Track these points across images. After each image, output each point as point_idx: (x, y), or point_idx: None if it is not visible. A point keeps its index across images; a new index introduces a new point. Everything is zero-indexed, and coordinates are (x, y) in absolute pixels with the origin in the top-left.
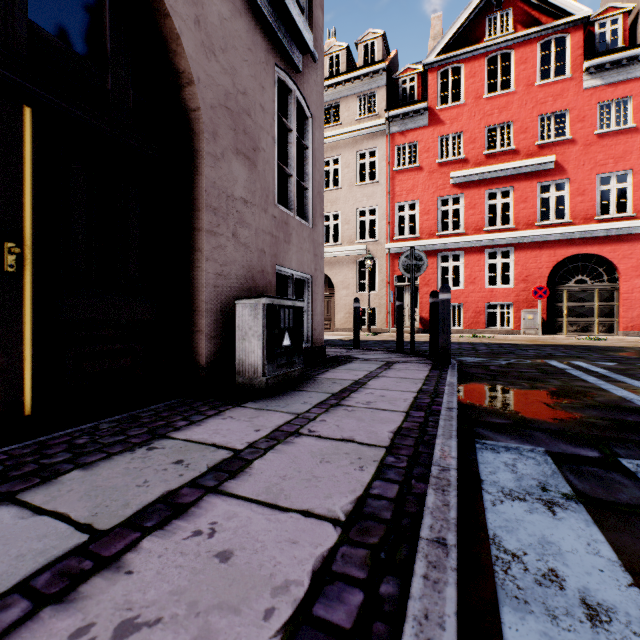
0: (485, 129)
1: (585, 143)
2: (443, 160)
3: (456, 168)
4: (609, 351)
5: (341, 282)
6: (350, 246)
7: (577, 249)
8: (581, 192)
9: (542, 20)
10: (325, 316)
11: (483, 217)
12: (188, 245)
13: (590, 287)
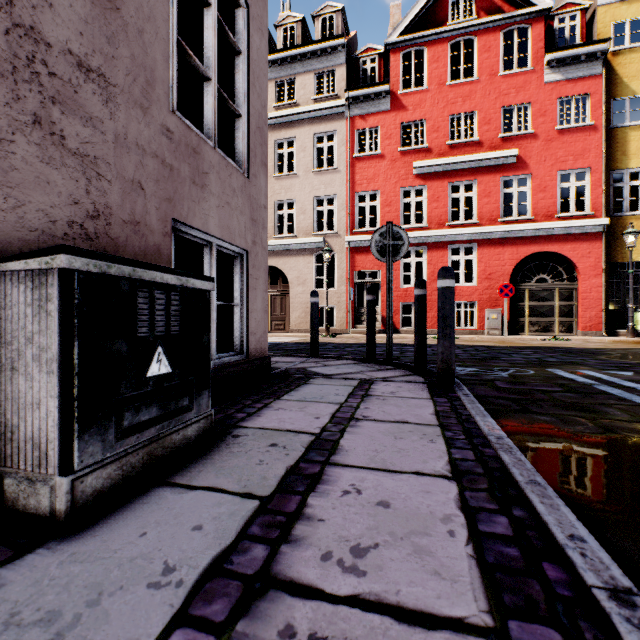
0: (448, 118)
1: (546, 138)
2: (406, 148)
3: (419, 158)
4: (595, 354)
5: (296, 278)
6: (306, 238)
7: (539, 247)
8: (543, 188)
9: (505, 9)
10: (279, 315)
11: (447, 211)
12: None
13: (551, 286)
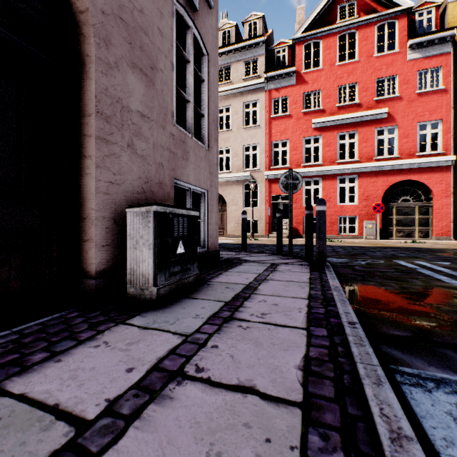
0: (337, 88)
1: (409, 100)
2: (307, 110)
3: (316, 116)
4: (435, 252)
5: (231, 200)
6: (238, 173)
7: (403, 177)
8: (406, 135)
9: (378, 9)
10: (219, 225)
11: (336, 153)
12: (78, 152)
13: (412, 204)
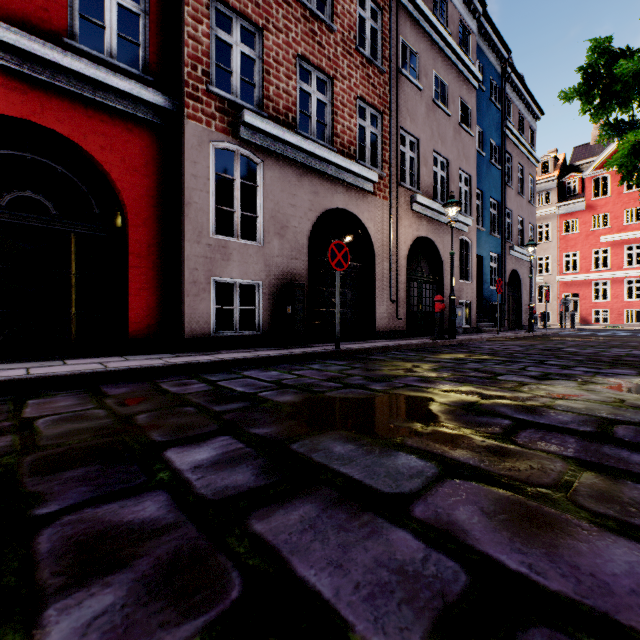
0: (624, 211)
1: None
2: (595, 229)
3: (604, 233)
4: None
5: None
6: None
7: None
8: None
9: None
10: None
11: (623, 261)
12: (518, 307)
13: None
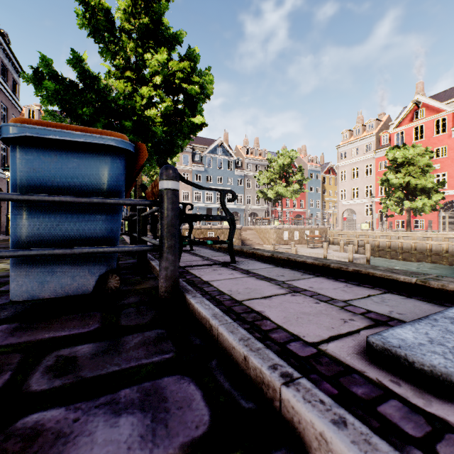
0: None
1: None
2: None
3: None
4: None
5: None
6: None
7: None
8: None
9: None
10: None
11: None
12: (3, 216)
13: None
